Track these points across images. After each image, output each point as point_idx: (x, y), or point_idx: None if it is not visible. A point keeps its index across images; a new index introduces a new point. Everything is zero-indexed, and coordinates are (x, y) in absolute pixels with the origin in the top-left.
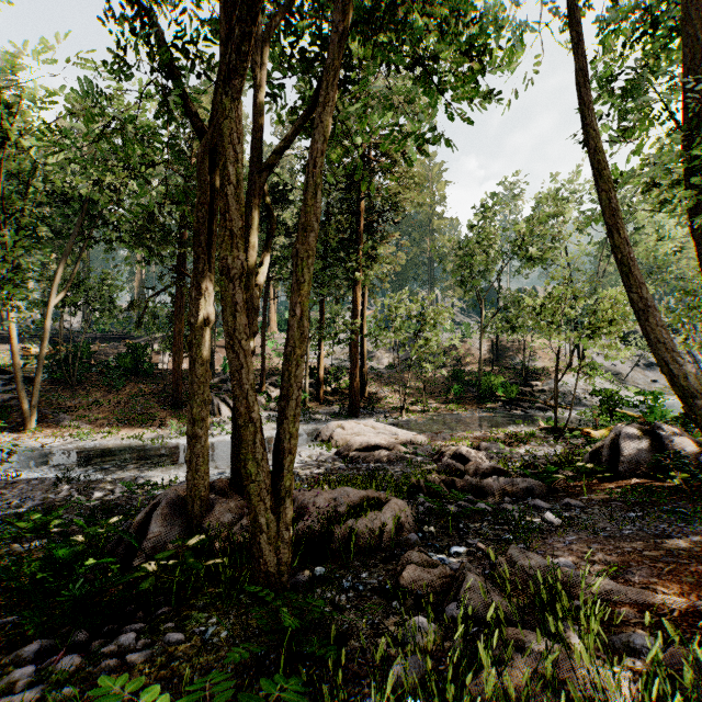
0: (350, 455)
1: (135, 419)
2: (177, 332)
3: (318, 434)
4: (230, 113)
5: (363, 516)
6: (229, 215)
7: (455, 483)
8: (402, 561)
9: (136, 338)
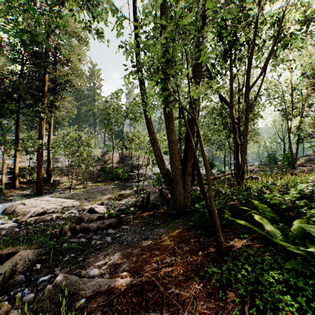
0: (25, 221)
1: None
2: None
3: (5, 210)
4: None
5: None
6: None
7: (76, 228)
8: None
9: None
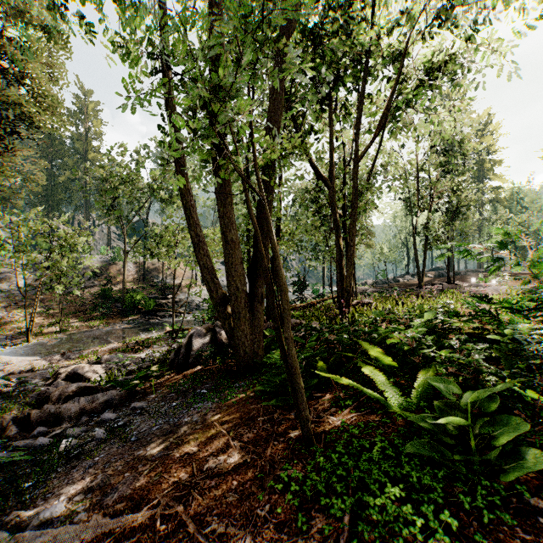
0: None
1: None
2: None
3: None
4: None
5: None
6: None
7: (31, 416)
8: None
9: None
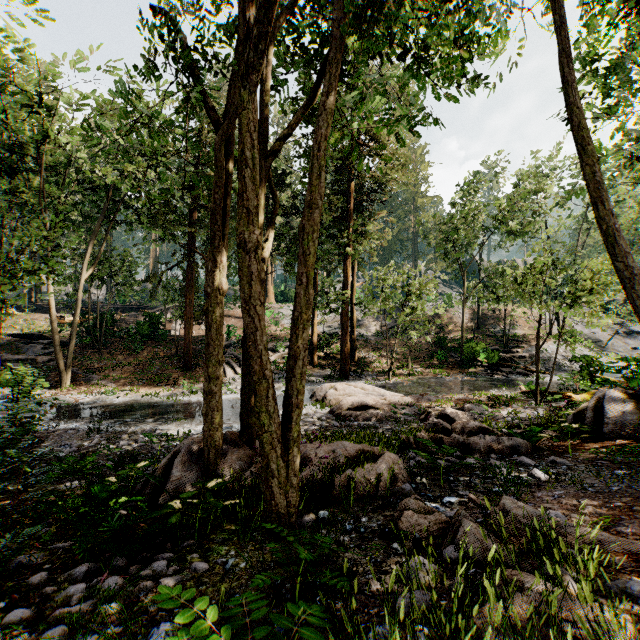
0: (342, 414)
1: (152, 379)
2: (187, 303)
3: (313, 395)
4: (248, 105)
5: (360, 467)
6: (246, 195)
7: (443, 440)
8: (399, 507)
9: (152, 308)
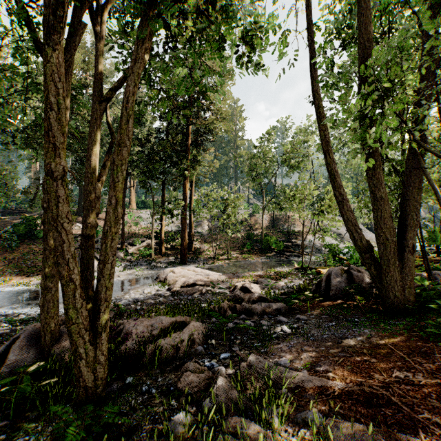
0: (177, 290)
1: (25, 270)
2: None
3: (157, 277)
4: (49, 58)
5: (168, 336)
6: (51, 133)
7: (236, 307)
8: (182, 369)
9: (32, 212)
